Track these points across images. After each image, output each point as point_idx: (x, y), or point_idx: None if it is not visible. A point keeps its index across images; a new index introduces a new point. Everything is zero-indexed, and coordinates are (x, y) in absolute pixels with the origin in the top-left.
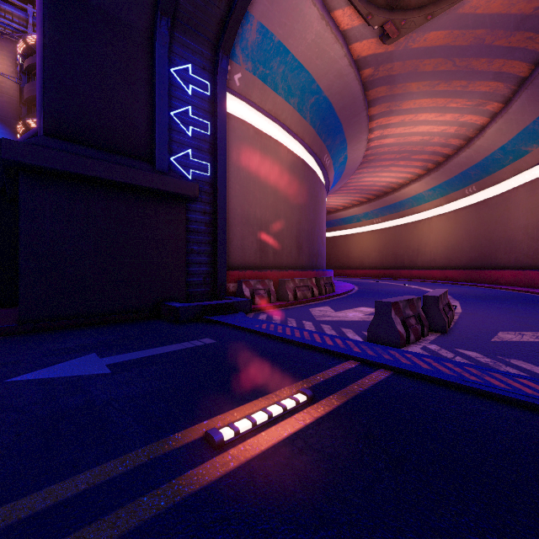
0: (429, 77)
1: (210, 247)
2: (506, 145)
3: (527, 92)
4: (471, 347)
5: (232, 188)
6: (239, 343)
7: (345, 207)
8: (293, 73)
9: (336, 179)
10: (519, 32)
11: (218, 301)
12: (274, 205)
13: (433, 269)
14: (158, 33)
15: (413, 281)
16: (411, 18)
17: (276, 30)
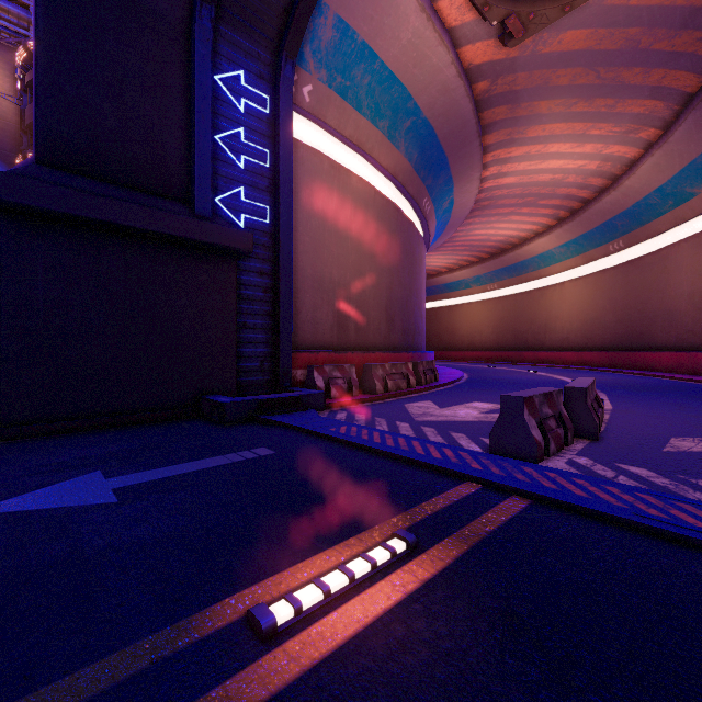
0: (563, 94)
1: (270, 320)
2: (665, 185)
3: (695, 113)
4: (637, 461)
5: (300, 240)
6: (307, 454)
7: (450, 269)
8: (382, 86)
9: (438, 232)
10: (686, 31)
11: (280, 395)
12: (357, 265)
13: (566, 351)
14: (198, 26)
15: (540, 367)
16: (542, 9)
17: (360, 26)
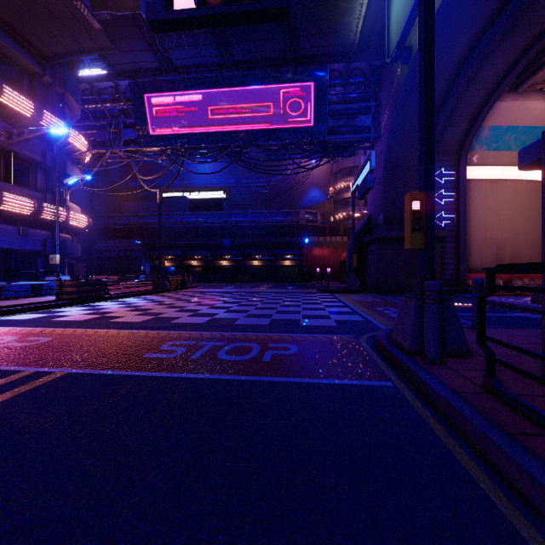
0: None
1: (455, 260)
2: None
3: None
4: None
5: (472, 223)
6: (464, 300)
7: None
8: (525, 134)
9: None
10: None
11: (458, 288)
12: (511, 227)
13: None
14: None
15: None
16: None
17: (504, 123)
